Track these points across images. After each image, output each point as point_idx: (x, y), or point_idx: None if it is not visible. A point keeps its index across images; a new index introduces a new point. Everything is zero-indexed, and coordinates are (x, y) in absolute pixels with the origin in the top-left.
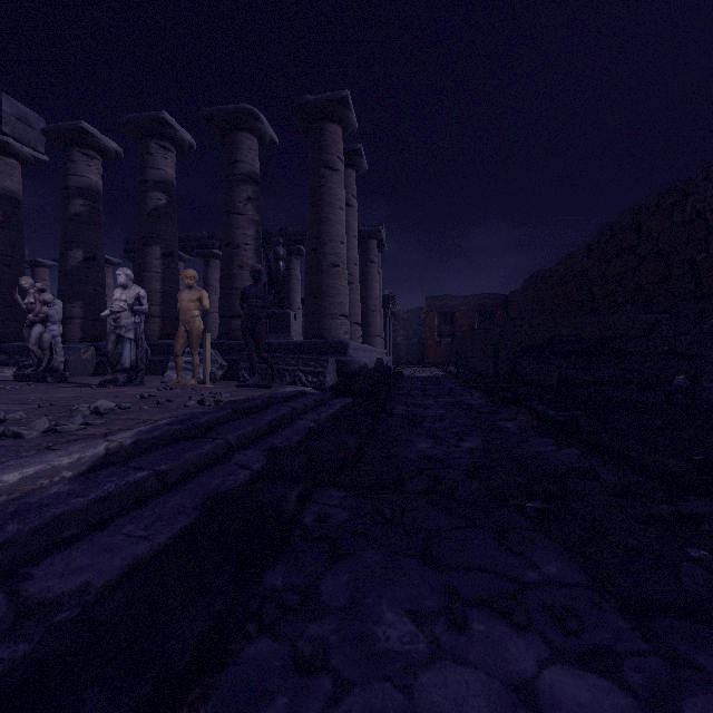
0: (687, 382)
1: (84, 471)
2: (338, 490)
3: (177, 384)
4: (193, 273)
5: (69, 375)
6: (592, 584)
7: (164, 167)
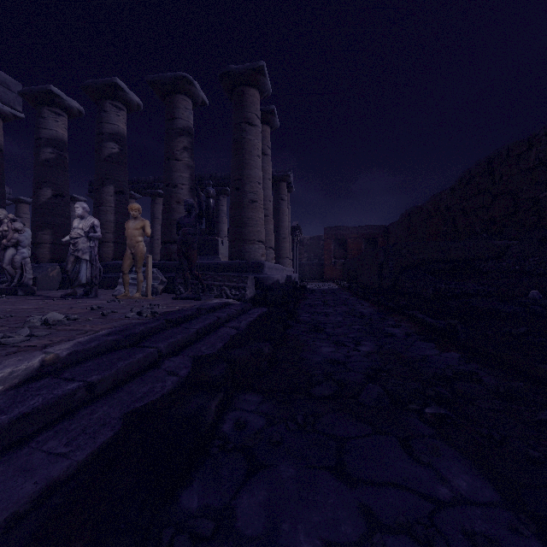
0: (540, 295)
1: (15, 384)
2: (255, 394)
3: (124, 297)
4: (137, 206)
5: (39, 289)
6: (503, 501)
7: (117, 123)
